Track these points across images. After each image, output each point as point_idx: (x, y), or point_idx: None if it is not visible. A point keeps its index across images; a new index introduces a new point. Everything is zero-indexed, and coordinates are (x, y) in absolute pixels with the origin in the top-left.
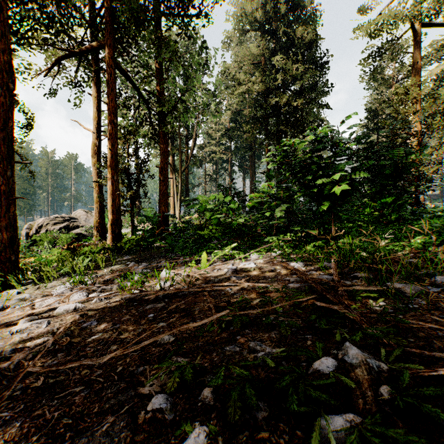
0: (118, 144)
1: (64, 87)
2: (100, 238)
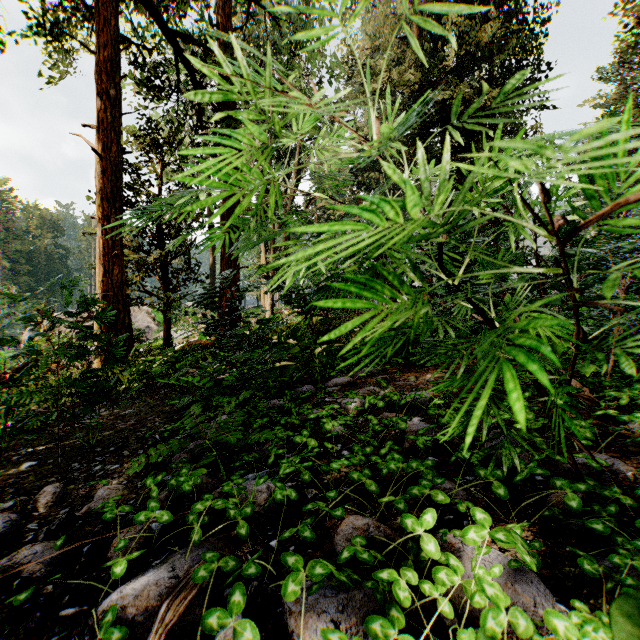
0: (120, 147)
1: (22, 38)
2: None
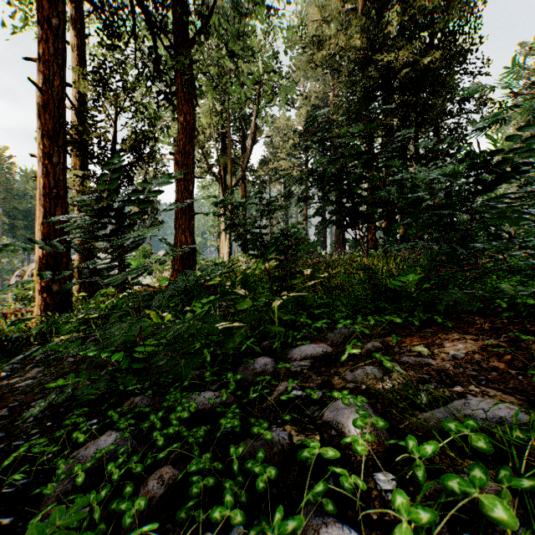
0: (65, 83)
1: None
2: (86, 294)
